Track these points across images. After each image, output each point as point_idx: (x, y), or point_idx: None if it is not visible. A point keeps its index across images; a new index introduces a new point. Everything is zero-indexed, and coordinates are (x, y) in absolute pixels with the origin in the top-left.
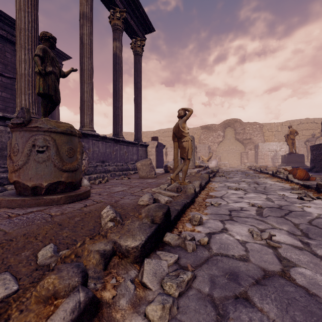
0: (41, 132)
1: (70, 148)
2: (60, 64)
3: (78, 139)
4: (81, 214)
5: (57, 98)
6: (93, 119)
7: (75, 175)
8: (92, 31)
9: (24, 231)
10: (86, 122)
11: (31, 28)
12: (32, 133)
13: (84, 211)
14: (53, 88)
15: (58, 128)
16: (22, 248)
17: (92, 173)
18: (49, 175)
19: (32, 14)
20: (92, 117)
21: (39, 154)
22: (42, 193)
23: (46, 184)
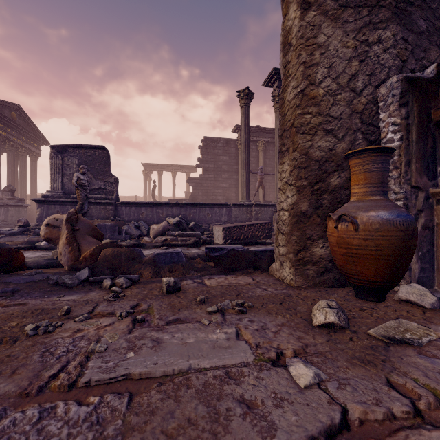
0: None
1: None
2: None
3: None
4: None
5: None
6: None
7: None
8: None
9: None
10: None
11: None
12: None
13: None
14: None
15: None
16: None
17: None
18: None
19: None
20: None
21: None
22: None
23: None
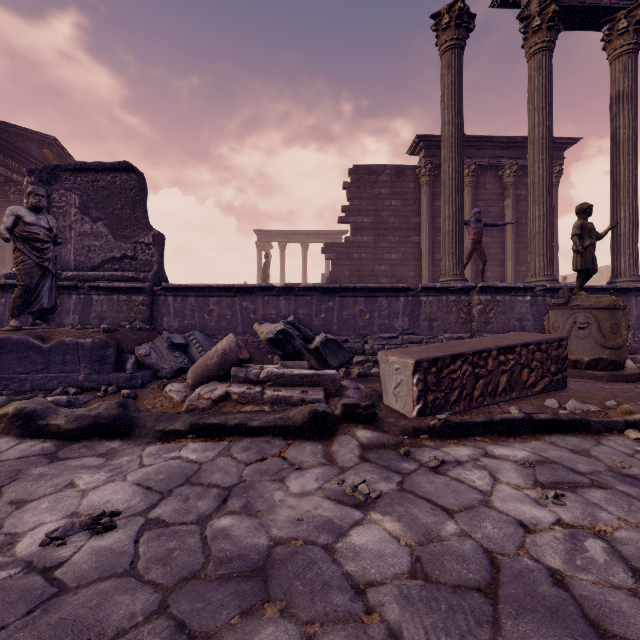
0: (581, 309)
1: (613, 324)
2: (558, 160)
3: (622, 311)
4: (632, 392)
5: (593, 268)
6: (637, 260)
7: (619, 353)
8: (636, 112)
9: (584, 390)
10: (623, 268)
11: (545, 177)
12: (572, 311)
13: (636, 391)
14: (590, 261)
15: (599, 304)
16: (590, 398)
17: (636, 353)
18: (589, 351)
19: (546, 159)
20: (636, 257)
21: (580, 330)
22: (582, 367)
23: (587, 360)
